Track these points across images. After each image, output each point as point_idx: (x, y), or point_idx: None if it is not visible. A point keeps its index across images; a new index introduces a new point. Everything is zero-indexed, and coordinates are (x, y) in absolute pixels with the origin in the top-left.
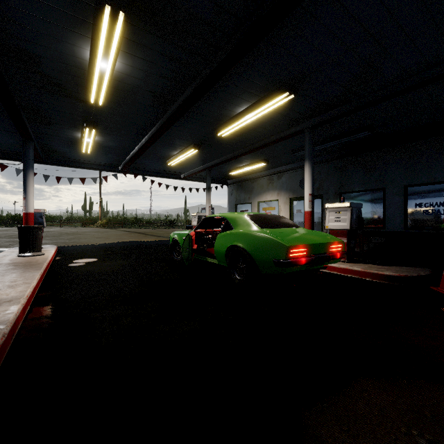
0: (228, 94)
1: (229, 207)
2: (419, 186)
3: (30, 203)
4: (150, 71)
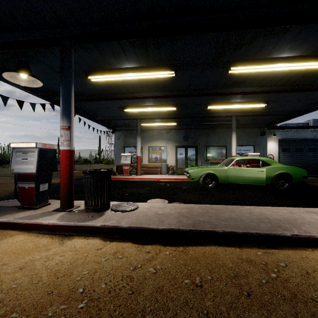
0: (252, 95)
1: (116, 148)
2: (238, 146)
3: (73, 136)
4: (269, 75)
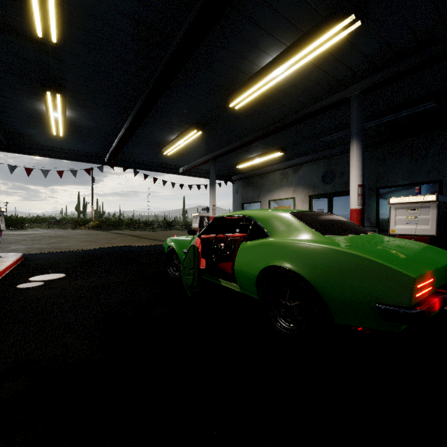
0: (254, 24)
1: (234, 207)
2: None
3: None
4: None
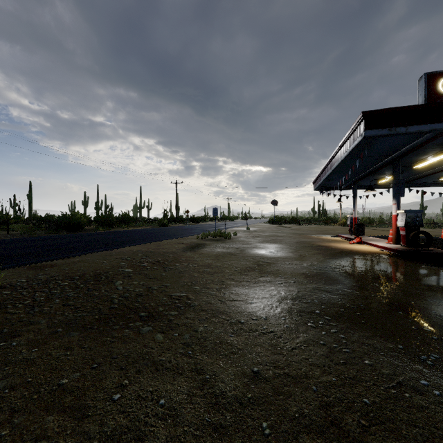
0: None
1: None
2: None
3: (356, 213)
4: None
